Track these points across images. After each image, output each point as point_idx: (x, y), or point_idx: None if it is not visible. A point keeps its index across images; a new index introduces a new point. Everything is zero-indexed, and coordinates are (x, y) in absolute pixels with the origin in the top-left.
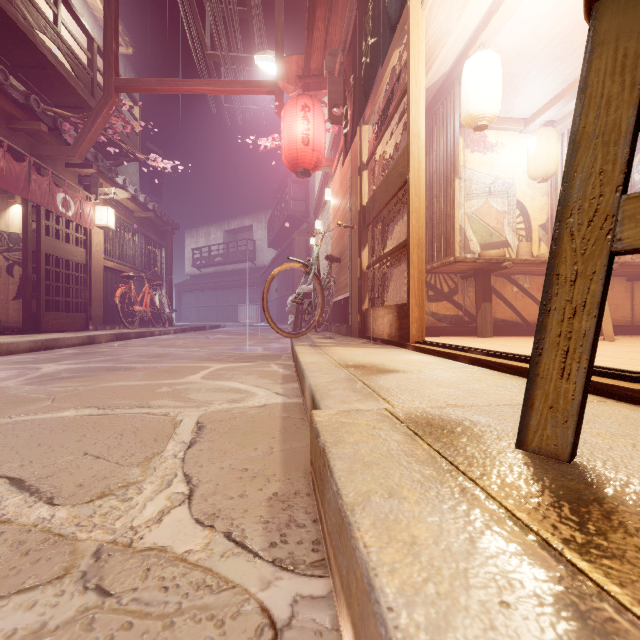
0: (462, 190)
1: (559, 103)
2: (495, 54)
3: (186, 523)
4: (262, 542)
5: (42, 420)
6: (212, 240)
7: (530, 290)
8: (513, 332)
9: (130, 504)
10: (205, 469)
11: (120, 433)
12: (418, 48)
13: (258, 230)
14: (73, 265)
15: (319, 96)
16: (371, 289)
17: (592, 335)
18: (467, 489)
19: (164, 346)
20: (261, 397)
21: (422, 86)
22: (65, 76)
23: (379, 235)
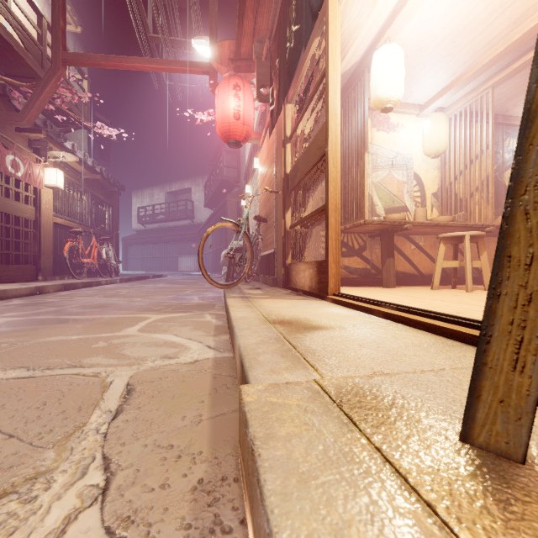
0: (370, 163)
1: (448, 93)
2: (399, 47)
3: (94, 535)
4: None
5: None
6: (155, 200)
7: (424, 247)
8: (411, 282)
9: (32, 507)
10: (127, 448)
11: (43, 401)
12: (335, 37)
13: (196, 192)
14: (23, 221)
15: (249, 78)
16: (294, 246)
17: None
18: (427, 525)
19: (108, 296)
20: (194, 351)
21: (338, 71)
22: (15, 48)
23: (300, 199)
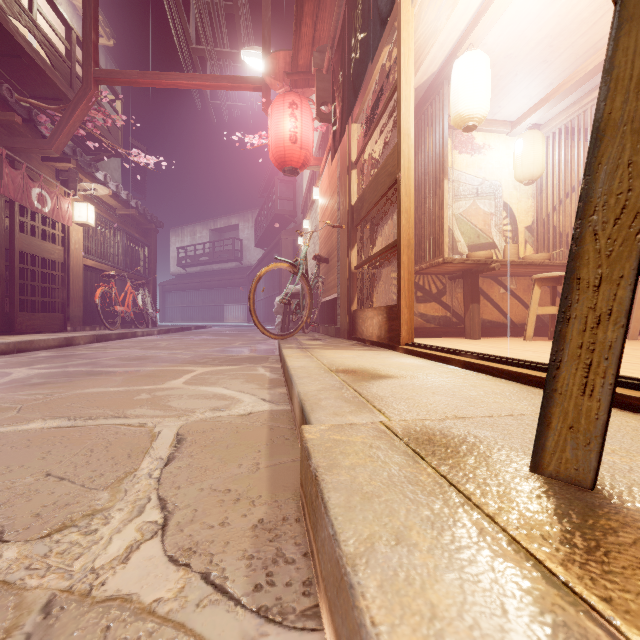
0: (450, 191)
1: (545, 106)
2: (484, 54)
3: (157, 562)
4: (245, 585)
5: (3, 434)
6: (198, 239)
7: (516, 291)
8: (500, 333)
9: (93, 538)
10: (183, 491)
11: (90, 448)
12: (408, 45)
13: (245, 229)
14: (50, 263)
15: (307, 94)
16: (360, 290)
17: (619, 347)
18: (486, 530)
19: (146, 348)
20: (247, 404)
21: (412, 84)
22: (41, 66)
23: (368, 235)
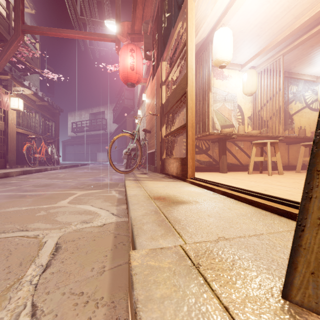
0: (212, 98)
1: (257, 58)
2: (229, 29)
3: None
4: None
5: None
6: (83, 118)
7: (243, 148)
8: (236, 169)
9: None
10: (50, 296)
11: None
12: (192, 21)
13: (108, 114)
14: None
15: (139, 45)
16: (167, 148)
17: None
18: None
19: (51, 178)
20: (103, 217)
21: (194, 42)
22: None
23: (171, 119)
